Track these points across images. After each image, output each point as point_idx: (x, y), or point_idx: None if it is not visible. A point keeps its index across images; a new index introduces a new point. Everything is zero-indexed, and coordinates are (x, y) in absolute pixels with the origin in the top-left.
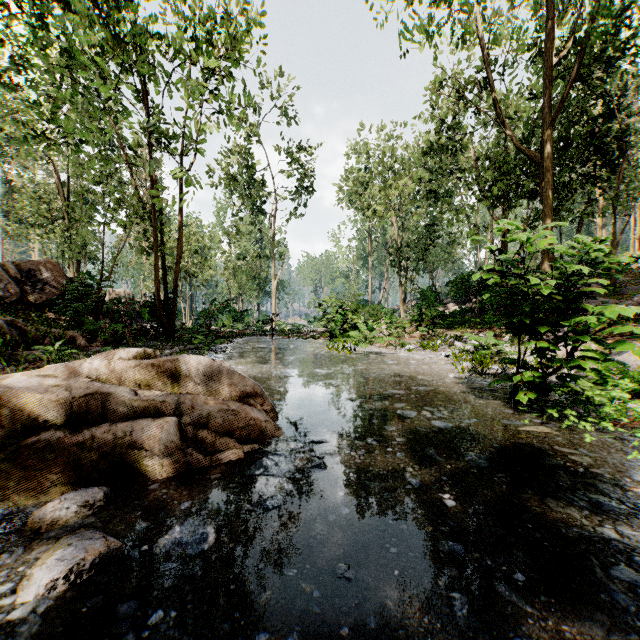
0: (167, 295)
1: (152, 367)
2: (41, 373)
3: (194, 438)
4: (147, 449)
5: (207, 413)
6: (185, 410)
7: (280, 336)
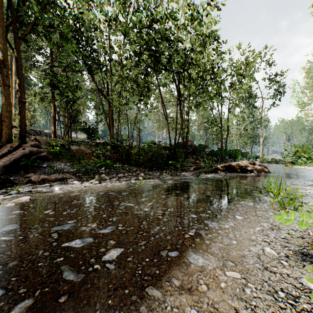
0: (222, 148)
1: (251, 162)
2: (239, 162)
3: (258, 171)
4: (253, 170)
5: (259, 168)
6: (256, 167)
7: (265, 163)
